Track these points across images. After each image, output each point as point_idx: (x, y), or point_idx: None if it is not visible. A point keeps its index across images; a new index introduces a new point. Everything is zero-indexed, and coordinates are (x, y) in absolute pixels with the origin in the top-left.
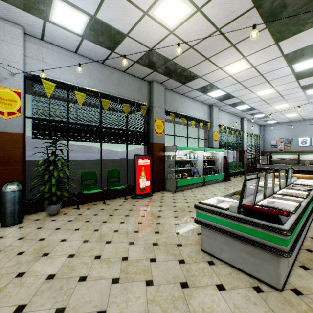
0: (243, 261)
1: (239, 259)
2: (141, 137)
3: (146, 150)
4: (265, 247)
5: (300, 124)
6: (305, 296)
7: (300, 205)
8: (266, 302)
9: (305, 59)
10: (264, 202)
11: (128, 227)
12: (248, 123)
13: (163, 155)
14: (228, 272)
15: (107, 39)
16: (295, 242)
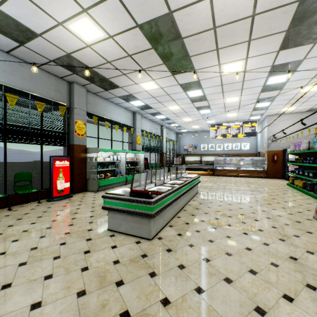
0: (133, 228)
1: (131, 228)
2: (60, 138)
3: (66, 152)
4: (143, 214)
5: (197, 135)
6: (163, 239)
7: (172, 188)
8: (140, 247)
9: (193, 90)
10: (154, 189)
11: (41, 225)
12: (167, 130)
13: (85, 157)
14: (122, 238)
15: (14, 32)
16: (161, 209)
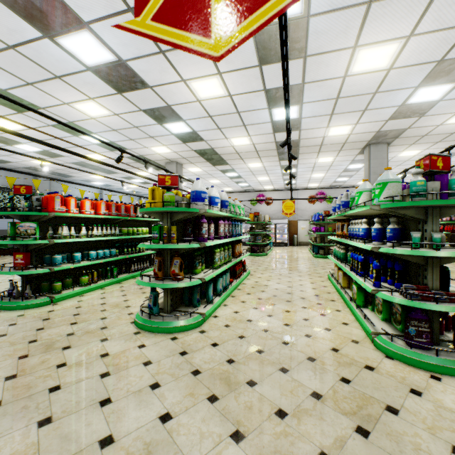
0: None
1: None
2: None
3: None
4: None
5: None
6: None
7: None
8: None
9: (133, 179)
10: None
11: None
12: None
13: None
14: None
15: None
16: None
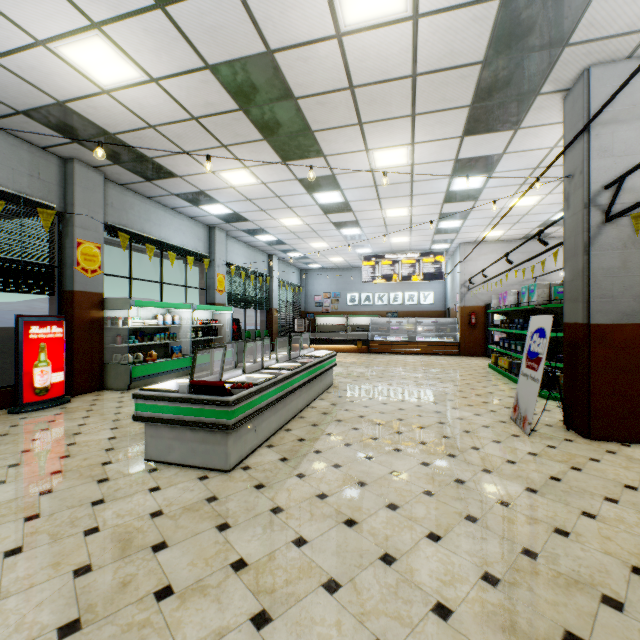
0: (195, 454)
1: (191, 453)
2: (40, 277)
3: (55, 307)
4: (213, 425)
5: (337, 275)
6: (252, 469)
7: (274, 377)
8: (206, 486)
9: (325, 191)
10: (241, 379)
11: None
12: (282, 265)
13: (100, 318)
14: (174, 473)
15: None
16: (249, 416)
